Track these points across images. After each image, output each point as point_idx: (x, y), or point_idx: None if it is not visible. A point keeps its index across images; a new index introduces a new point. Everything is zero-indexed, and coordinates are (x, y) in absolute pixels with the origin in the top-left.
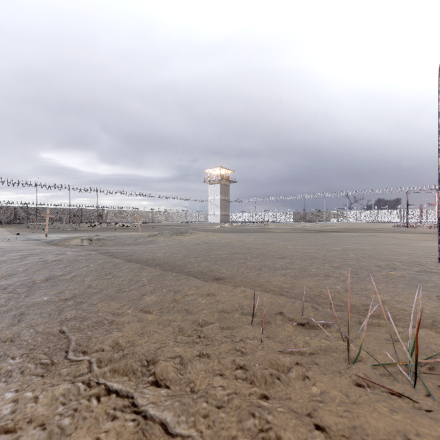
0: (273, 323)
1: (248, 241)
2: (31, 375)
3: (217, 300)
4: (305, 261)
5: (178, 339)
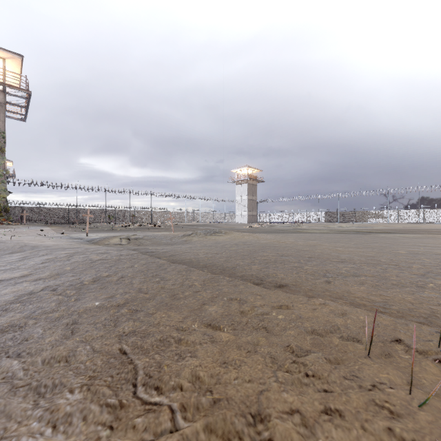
0: (396, 356)
1: (289, 242)
2: (96, 423)
3: (298, 315)
4: (374, 266)
5: (280, 379)
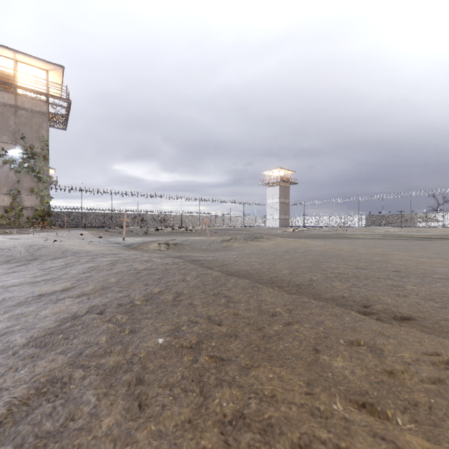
0: None
1: (348, 250)
2: None
3: None
4: None
5: None
